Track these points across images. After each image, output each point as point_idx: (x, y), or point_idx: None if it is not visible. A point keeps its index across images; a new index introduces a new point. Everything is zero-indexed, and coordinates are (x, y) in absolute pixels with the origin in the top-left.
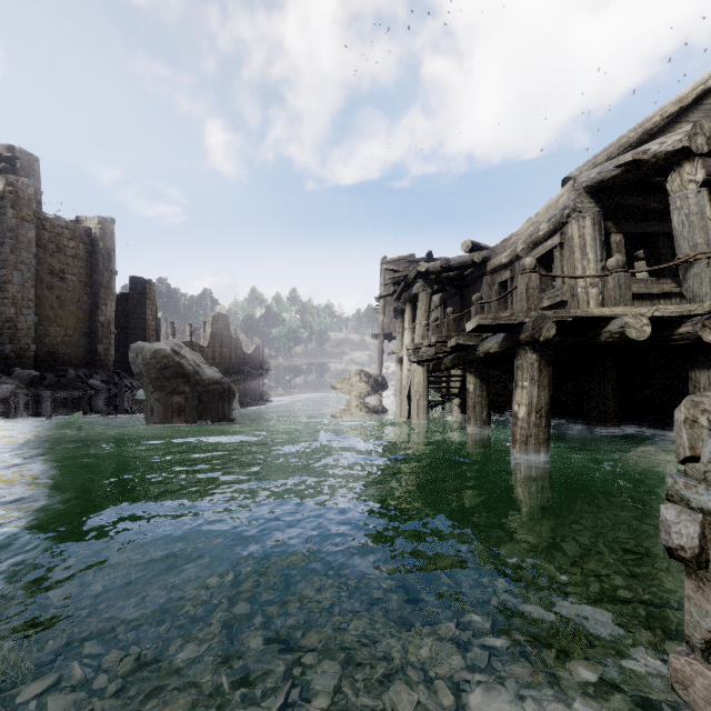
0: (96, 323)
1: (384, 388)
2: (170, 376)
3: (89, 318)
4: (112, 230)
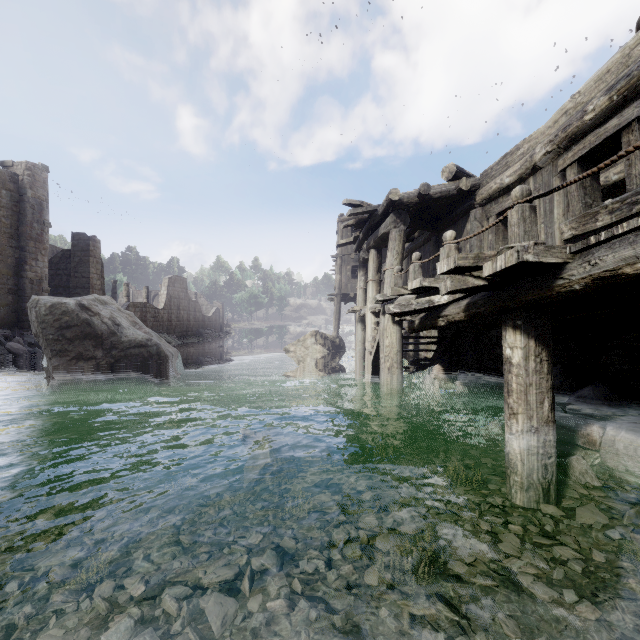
0: (23, 280)
1: (342, 350)
2: (74, 337)
3: (15, 273)
4: (45, 178)
